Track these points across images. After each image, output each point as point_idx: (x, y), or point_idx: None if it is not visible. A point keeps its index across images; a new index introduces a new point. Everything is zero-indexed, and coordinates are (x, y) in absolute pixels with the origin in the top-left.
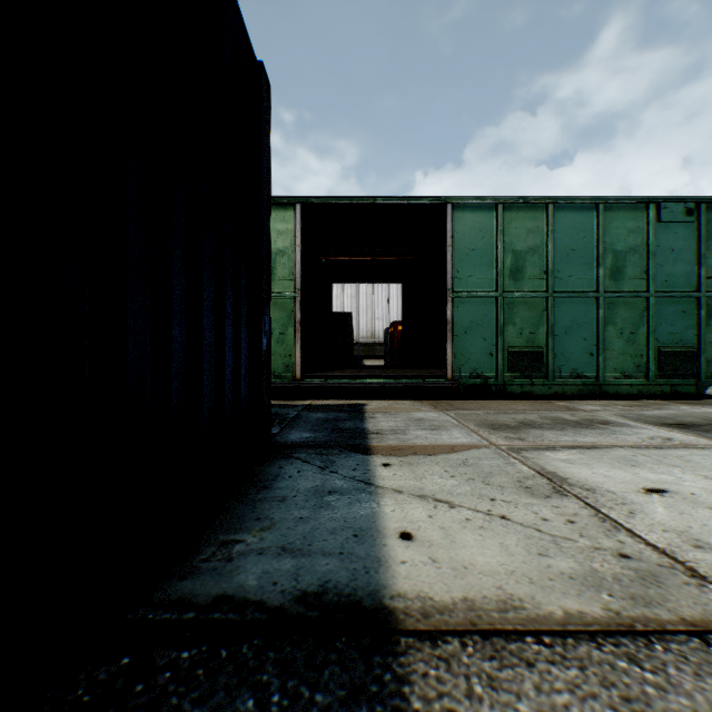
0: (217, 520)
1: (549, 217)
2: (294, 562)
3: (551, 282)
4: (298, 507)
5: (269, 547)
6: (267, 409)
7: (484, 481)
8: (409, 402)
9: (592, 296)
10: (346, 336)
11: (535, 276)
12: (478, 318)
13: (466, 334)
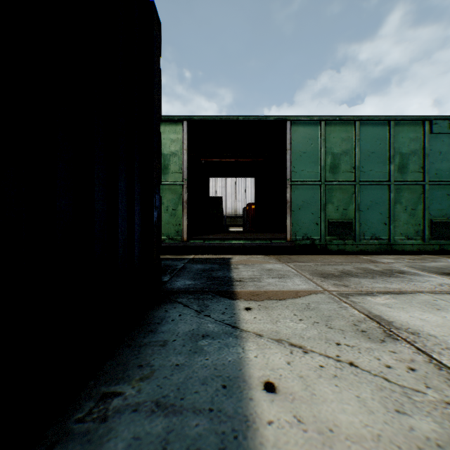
0: (104, 367)
1: (356, 130)
2: (165, 422)
3: (357, 174)
4: (176, 352)
5: (144, 402)
6: (157, 265)
7: (326, 324)
8: (261, 256)
9: (386, 184)
10: (218, 212)
11: (347, 170)
12: (308, 199)
13: (300, 210)
